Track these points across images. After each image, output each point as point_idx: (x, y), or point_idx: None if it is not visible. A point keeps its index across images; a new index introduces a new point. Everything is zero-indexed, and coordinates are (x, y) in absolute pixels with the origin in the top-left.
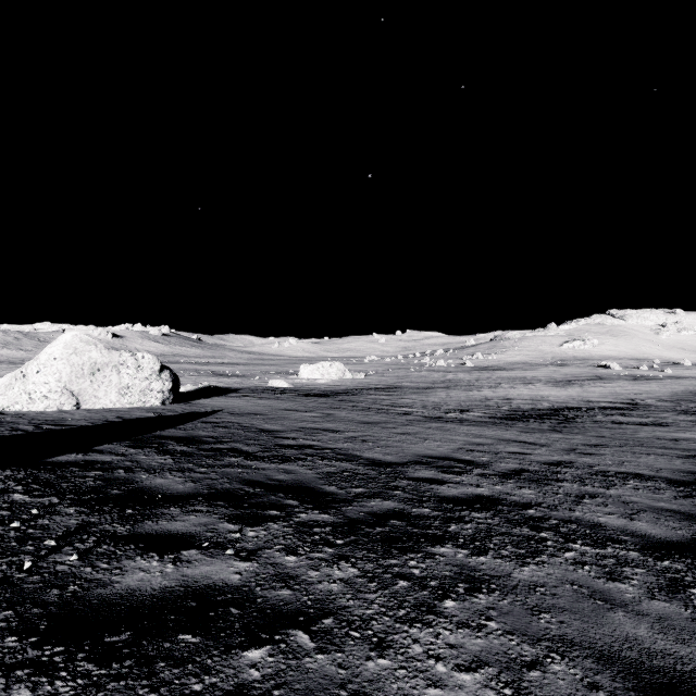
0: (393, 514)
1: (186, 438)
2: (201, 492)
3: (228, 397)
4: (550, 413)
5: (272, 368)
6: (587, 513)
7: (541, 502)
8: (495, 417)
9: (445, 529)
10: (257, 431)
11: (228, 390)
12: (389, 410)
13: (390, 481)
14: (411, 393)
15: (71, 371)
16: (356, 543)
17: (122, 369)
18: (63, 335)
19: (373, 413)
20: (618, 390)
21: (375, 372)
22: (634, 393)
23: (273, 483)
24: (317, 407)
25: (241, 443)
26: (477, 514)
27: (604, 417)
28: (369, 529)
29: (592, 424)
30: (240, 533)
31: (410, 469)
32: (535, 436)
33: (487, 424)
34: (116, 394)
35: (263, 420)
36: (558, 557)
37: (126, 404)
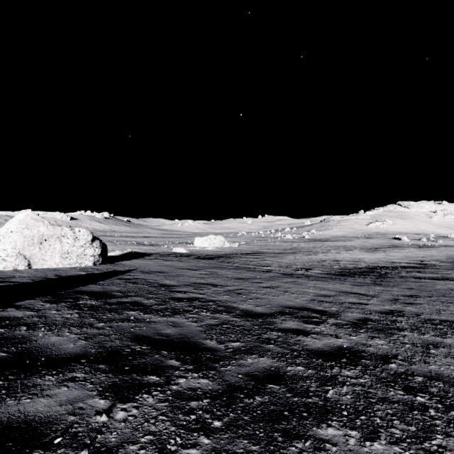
0: (270, 376)
1: (99, 293)
2: (88, 351)
3: (143, 259)
4: (368, 271)
5: (176, 239)
6: (442, 367)
7: (396, 354)
8: (330, 273)
9: (324, 395)
10: (158, 286)
11: (145, 255)
12: (256, 269)
13: (263, 333)
14: (270, 256)
15: (24, 241)
16: (235, 425)
17: (63, 239)
18: (18, 214)
19: (245, 271)
20: (410, 255)
21: (245, 242)
22: (421, 256)
23: (160, 338)
24: (204, 266)
25: (143, 296)
26: (348, 372)
27: (406, 273)
28: (248, 399)
29: (400, 279)
30: (107, 415)
31: (277, 319)
32: (364, 289)
33: (327, 279)
34: (59, 257)
35: (164, 277)
36: (453, 437)
37: (67, 264)
